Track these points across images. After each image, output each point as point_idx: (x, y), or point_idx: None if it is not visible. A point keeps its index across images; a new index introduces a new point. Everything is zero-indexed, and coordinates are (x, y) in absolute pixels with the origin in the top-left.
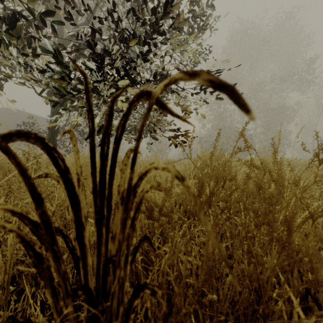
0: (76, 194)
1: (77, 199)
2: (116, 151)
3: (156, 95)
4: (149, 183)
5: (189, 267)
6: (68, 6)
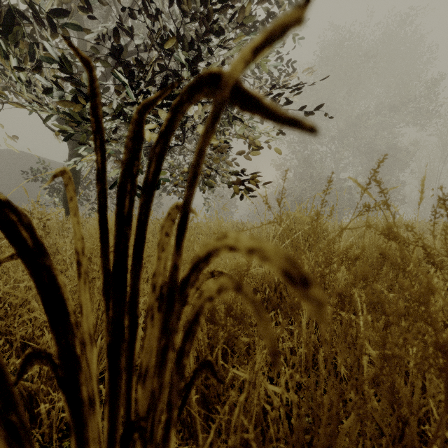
0: (64, 299)
1: (66, 309)
2: (147, 210)
3: (233, 79)
4: (215, 284)
5: (277, 405)
6: (92, 3)
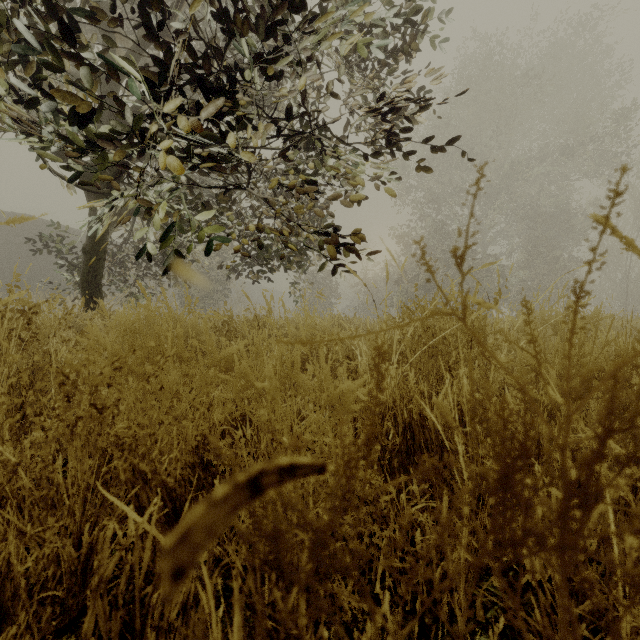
0: None
1: None
2: None
3: None
4: None
5: None
6: None
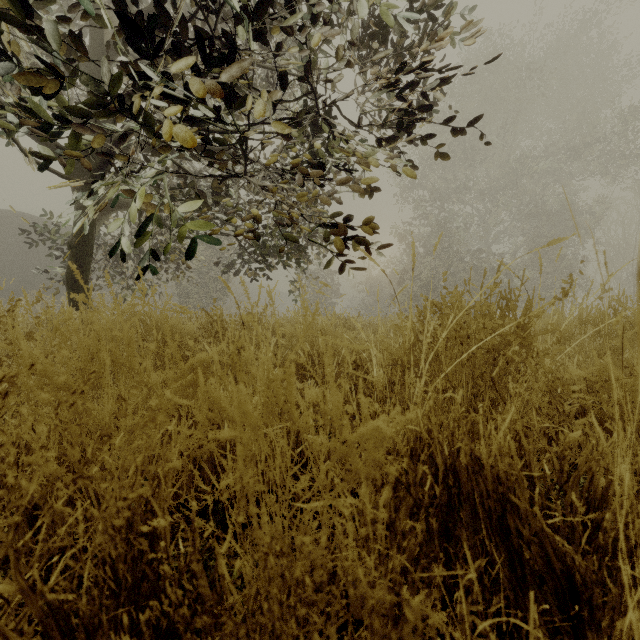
0: None
1: None
2: None
3: None
4: None
5: None
6: None
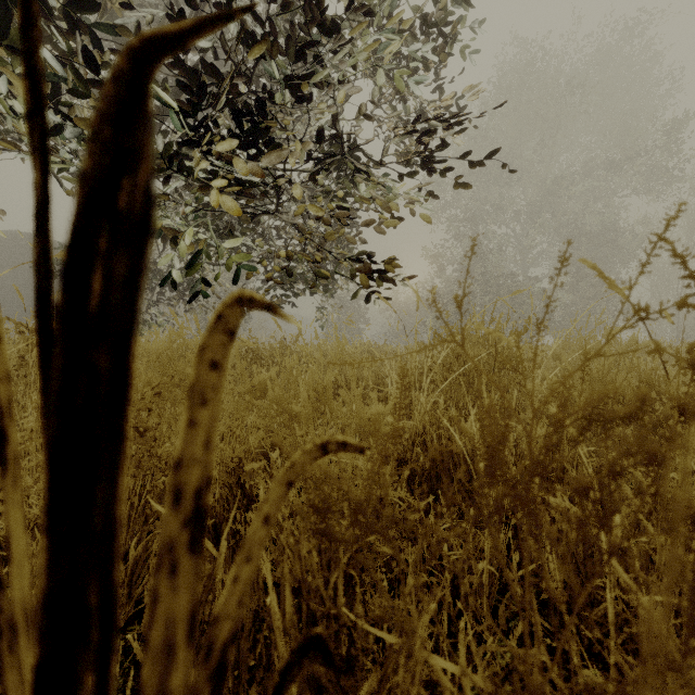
0: None
1: None
2: (132, 302)
3: None
4: None
5: None
6: None
